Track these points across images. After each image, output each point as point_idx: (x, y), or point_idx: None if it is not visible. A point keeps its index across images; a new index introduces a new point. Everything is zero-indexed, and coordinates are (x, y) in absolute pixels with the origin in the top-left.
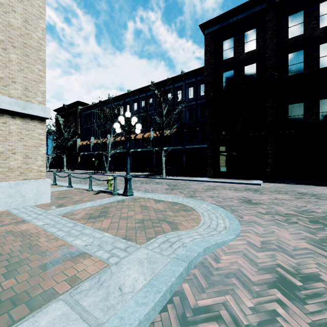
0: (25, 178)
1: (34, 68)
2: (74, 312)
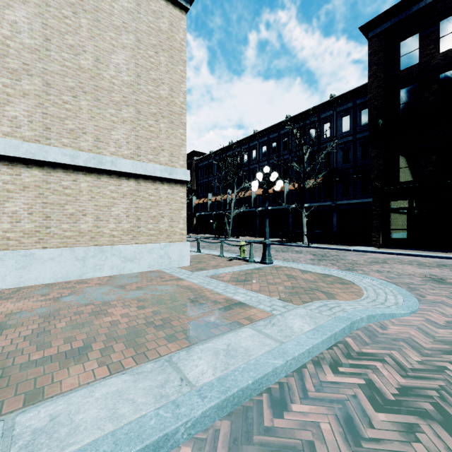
0: (171, 240)
1: (177, 133)
2: (261, 334)
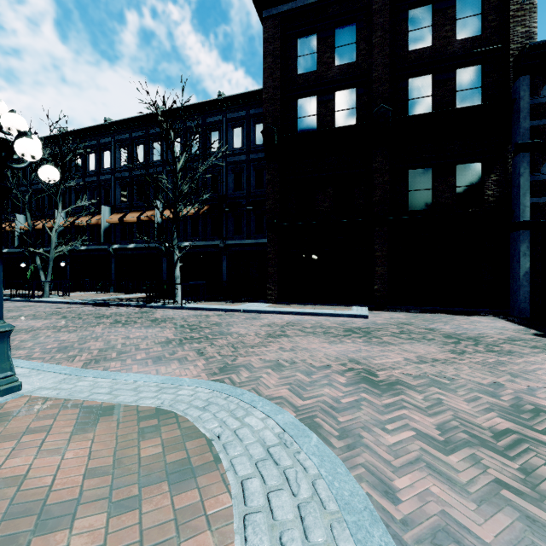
0: None
1: None
2: None
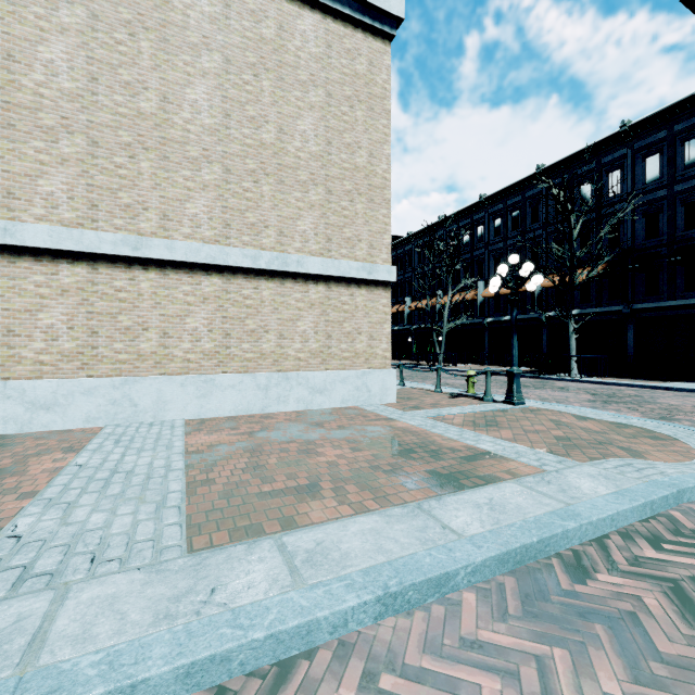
0: (370, 366)
1: (379, 215)
2: (534, 492)
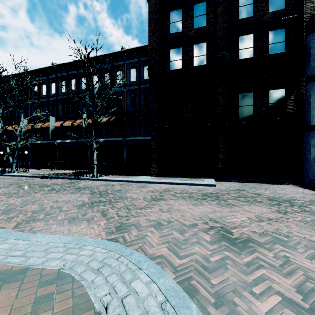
0: None
1: None
2: None
